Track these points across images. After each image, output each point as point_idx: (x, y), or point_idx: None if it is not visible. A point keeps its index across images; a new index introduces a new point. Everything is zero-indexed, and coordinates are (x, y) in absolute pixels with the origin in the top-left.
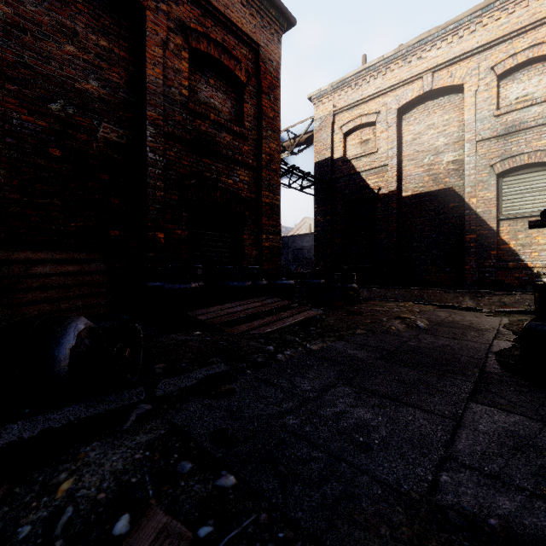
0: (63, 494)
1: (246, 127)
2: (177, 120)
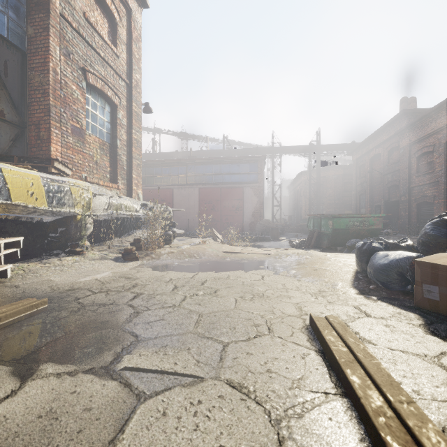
0: None
1: None
2: None
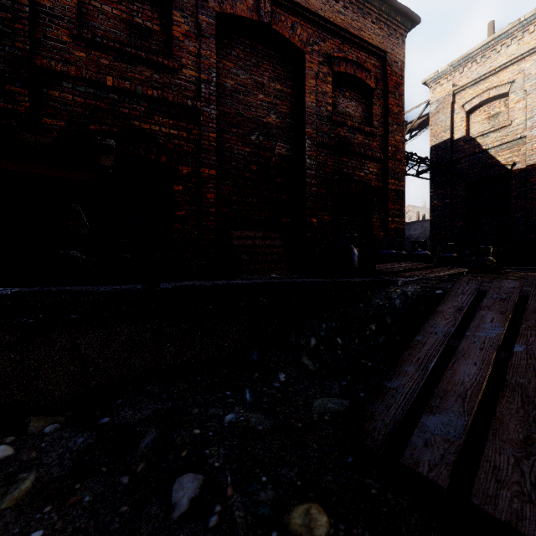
0: (399, 292)
1: (375, 126)
2: (324, 131)
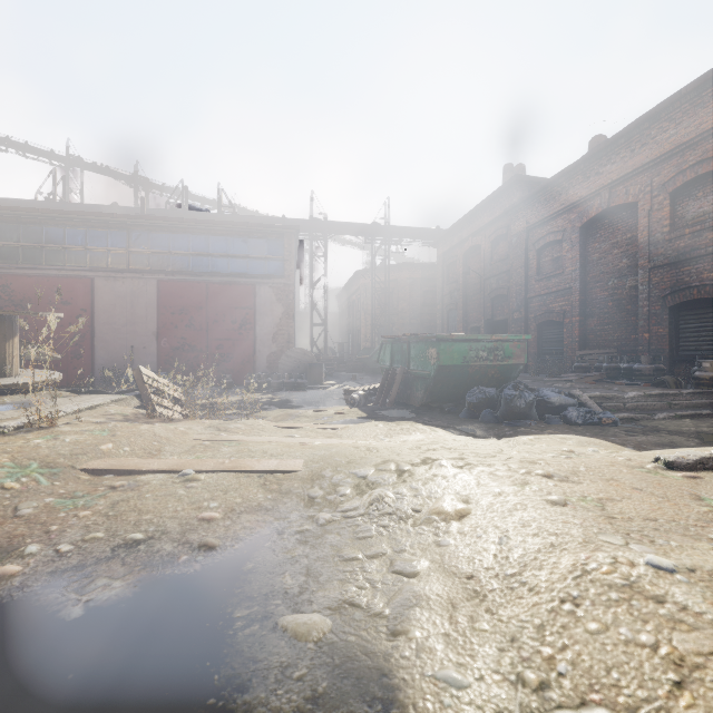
0: None
1: None
2: (659, 254)
